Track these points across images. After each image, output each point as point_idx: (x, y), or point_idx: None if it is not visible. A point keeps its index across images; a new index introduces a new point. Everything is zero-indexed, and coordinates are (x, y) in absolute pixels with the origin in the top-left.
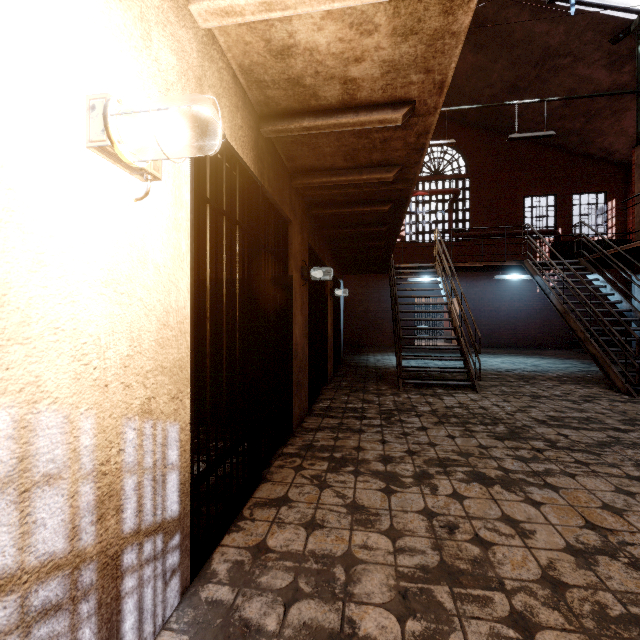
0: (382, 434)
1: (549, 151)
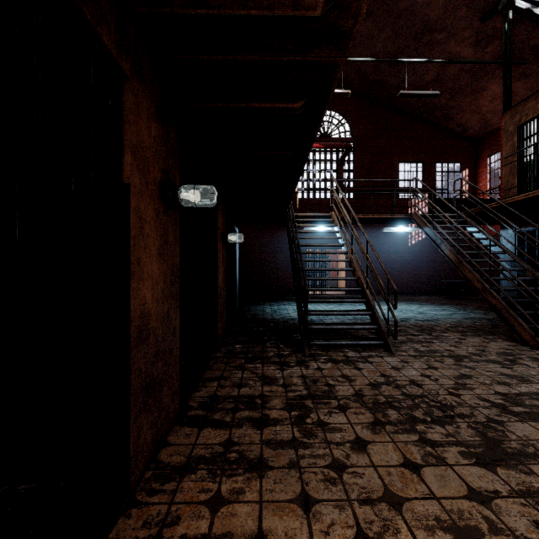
0: (299, 472)
1: (418, 124)
